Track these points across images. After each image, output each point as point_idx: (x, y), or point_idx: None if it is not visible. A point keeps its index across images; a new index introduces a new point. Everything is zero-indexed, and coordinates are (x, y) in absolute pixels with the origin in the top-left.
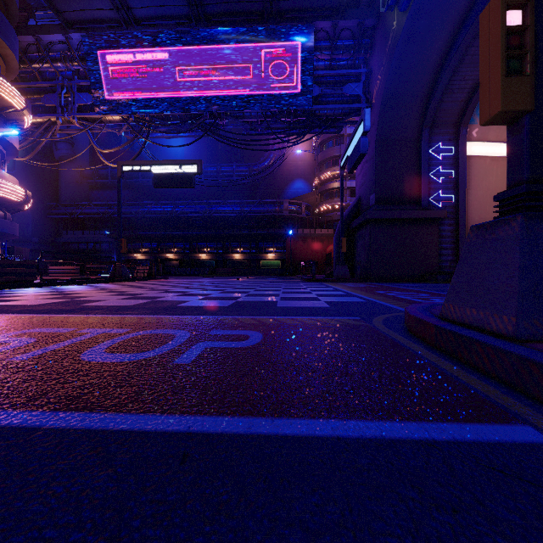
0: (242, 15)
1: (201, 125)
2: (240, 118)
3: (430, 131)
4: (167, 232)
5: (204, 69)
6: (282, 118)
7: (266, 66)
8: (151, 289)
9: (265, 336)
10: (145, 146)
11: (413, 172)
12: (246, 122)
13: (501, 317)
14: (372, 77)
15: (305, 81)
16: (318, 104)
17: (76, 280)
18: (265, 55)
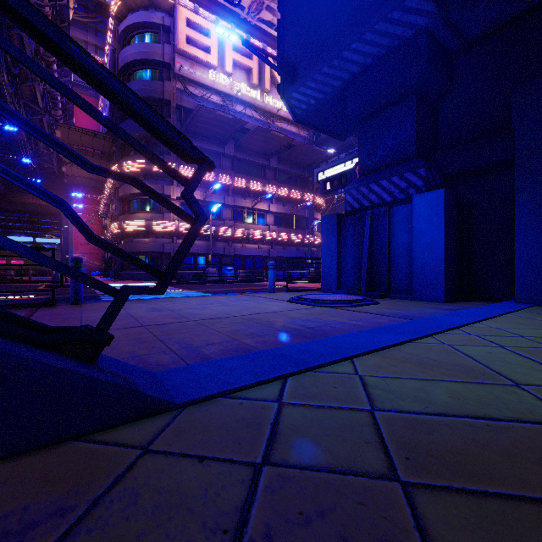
0: None
1: None
2: None
3: None
4: None
5: None
6: None
7: None
8: None
9: None
10: None
11: None
12: None
13: None
14: None
15: None
16: None
17: None
18: None
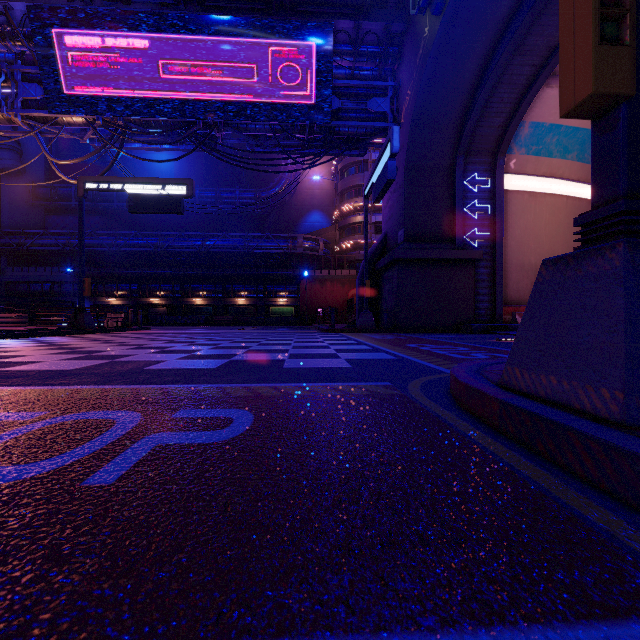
0: (244, 2)
1: (193, 137)
2: (243, 130)
3: (465, 160)
4: (151, 270)
5: (196, 65)
6: (295, 134)
7: (275, 68)
8: (119, 344)
9: (258, 419)
10: (122, 161)
11: (446, 206)
12: (251, 136)
13: (597, 391)
14: (400, 92)
15: (322, 90)
16: (338, 120)
17: (16, 332)
18: (273, 55)
